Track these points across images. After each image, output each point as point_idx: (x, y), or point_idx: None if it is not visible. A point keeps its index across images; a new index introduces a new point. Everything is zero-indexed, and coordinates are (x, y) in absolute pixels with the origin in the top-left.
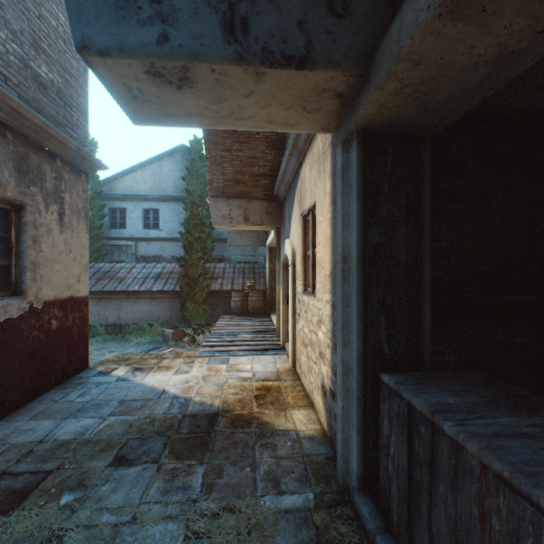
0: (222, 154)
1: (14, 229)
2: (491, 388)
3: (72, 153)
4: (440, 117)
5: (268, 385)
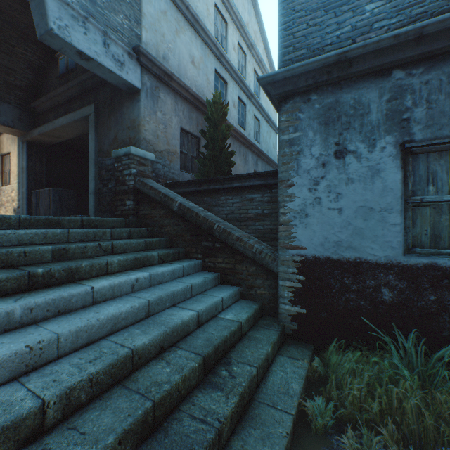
0: None
1: None
2: None
3: None
4: (46, 144)
5: None
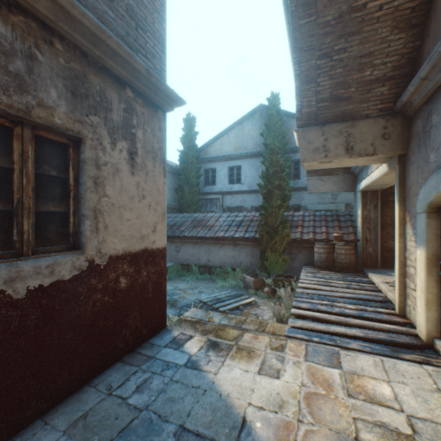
0: (316, 63)
1: (72, 169)
2: None
3: (143, 80)
4: None
5: None
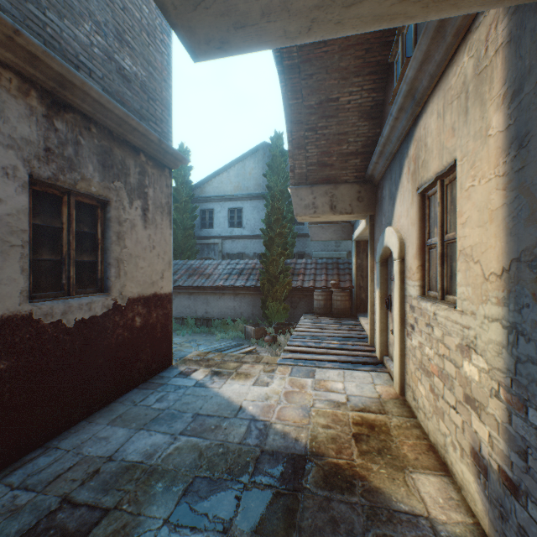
0: (305, 134)
1: (100, 225)
2: None
3: (155, 147)
4: None
5: (369, 419)
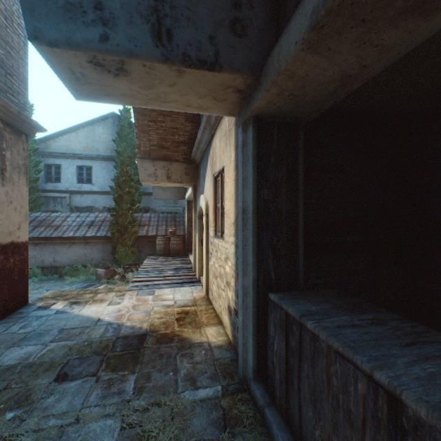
0: (148, 123)
1: None
2: (340, 299)
3: (13, 116)
4: (309, 112)
5: (186, 310)
